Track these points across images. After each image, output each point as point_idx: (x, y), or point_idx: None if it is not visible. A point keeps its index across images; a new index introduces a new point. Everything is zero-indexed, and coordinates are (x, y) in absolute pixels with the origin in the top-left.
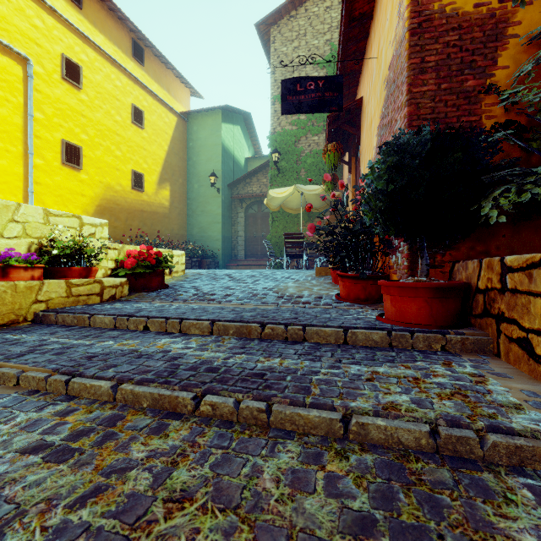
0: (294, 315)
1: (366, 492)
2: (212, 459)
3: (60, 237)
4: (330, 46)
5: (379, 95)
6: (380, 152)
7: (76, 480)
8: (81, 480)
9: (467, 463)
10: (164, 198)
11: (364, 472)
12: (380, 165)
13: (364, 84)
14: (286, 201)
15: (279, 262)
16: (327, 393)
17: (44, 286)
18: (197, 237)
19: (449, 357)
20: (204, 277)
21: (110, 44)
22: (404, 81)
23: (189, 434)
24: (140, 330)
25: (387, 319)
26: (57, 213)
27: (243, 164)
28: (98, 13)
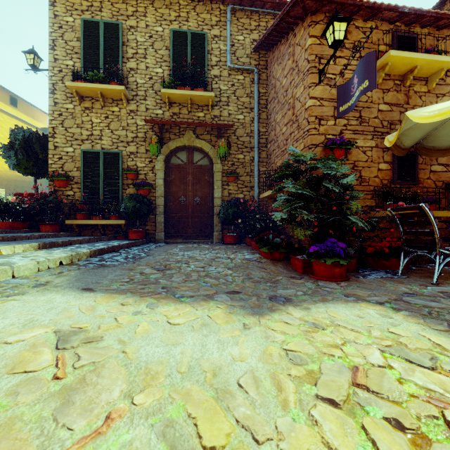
0: None
1: None
2: None
3: None
4: None
5: None
6: None
7: None
8: None
9: None
10: None
11: None
12: None
13: None
14: None
15: None
16: None
17: None
18: None
19: None
20: None
21: None
22: None
23: None
24: None
25: None
26: None
27: None
28: None
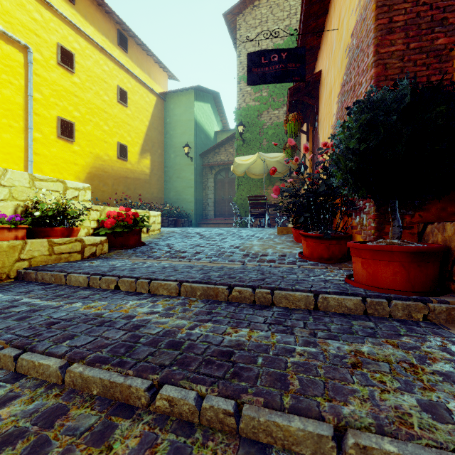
0: (261, 276)
1: None
2: None
3: (45, 200)
4: (288, 30)
5: (340, 64)
6: (351, 110)
7: None
8: None
9: None
10: (145, 166)
11: None
12: (351, 123)
13: (323, 57)
14: (250, 168)
15: (244, 221)
16: (309, 388)
17: (27, 246)
18: (173, 200)
19: (435, 330)
20: (178, 235)
21: (99, 34)
22: (370, 43)
23: (138, 447)
24: (111, 290)
25: (358, 283)
26: (43, 178)
27: (213, 136)
28: (88, 7)
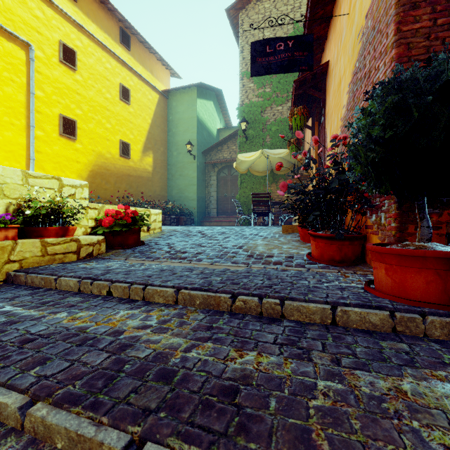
0: (267, 281)
1: None
2: None
3: (39, 198)
4: (292, 24)
5: (352, 51)
6: (374, 93)
7: None
8: None
9: None
10: (148, 164)
11: None
12: (374, 108)
13: (331, 47)
14: (253, 165)
15: (247, 219)
16: None
17: (17, 246)
18: (176, 198)
19: None
20: (179, 234)
21: (101, 32)
22: (391, 21)
23: None
24: (103, 296)
25: (382, 293)
26: (37, 175)
27: (216, 134)
28: (91, 5)
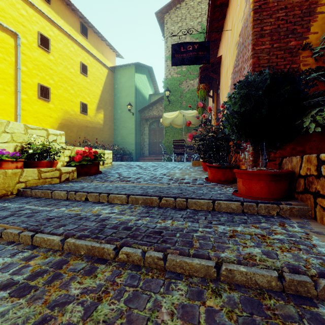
0: (180, 191)
1: (236, 324)
2: (126, 295)
3: (34, 142)
4: (200, 25)
5: (233, 53)
6: (236, 87)
7: (30, 312)
8: (33, 312)
9: (306, 300)
10: (100, 118)
11: (233, 307)
12: (236, 95)
13: (223, 47)
14: (174, 120)
15: (169, 157)
16: (204, 246)
17: (24, 173)
18: (120, 142)
19: (282, 220)
20: (124, 167)
21: (67, 25)
22: (250, 43)
23: (111, 275)
24: (83, 201)
25: (240, 194)
26: (33, 127)
27: (148, 98)
28: (60, 6)
